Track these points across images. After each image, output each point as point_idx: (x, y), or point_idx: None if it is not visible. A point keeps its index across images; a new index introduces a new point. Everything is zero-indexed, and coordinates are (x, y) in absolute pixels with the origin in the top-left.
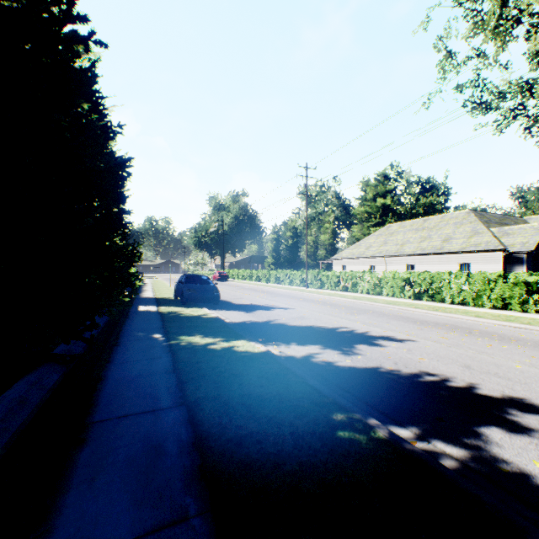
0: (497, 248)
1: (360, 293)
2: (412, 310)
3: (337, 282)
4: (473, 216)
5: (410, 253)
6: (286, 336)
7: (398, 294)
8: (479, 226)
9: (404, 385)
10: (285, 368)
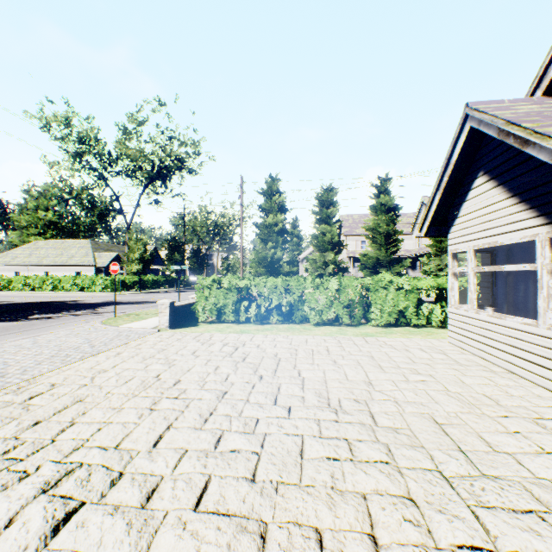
0: (92, 264)
1: None
2: (18, 294)
3: None
4: (91, 244)
5: (47, 265)
6: None
7: (21, 289)
8: (91, 251)
9: None
10: None
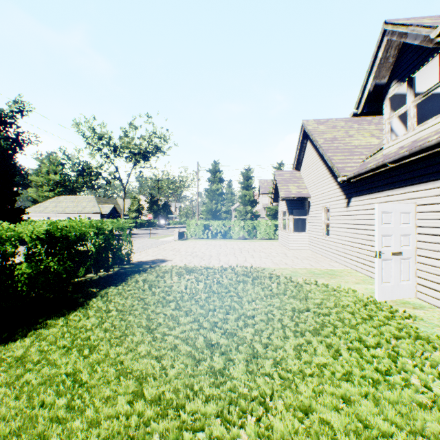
0: (99, 212)
1: None
2: None
3: None
4: (95, 199)
5: (69, 212)
6: None
7: None
8: (96, 203)
9: None
10: None
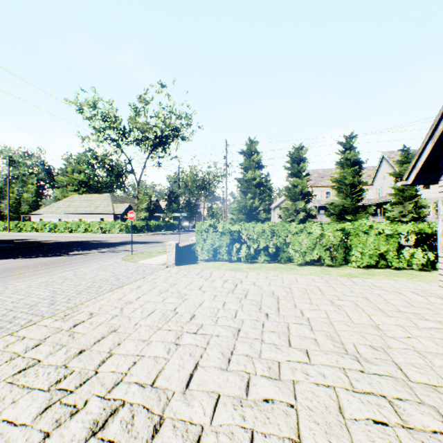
0: (112, 213)
1: (46, 232)
2: (61, 235)
3: (33, 228)
4: (110, 198)
5: (81, 213)
6: (3, 240)
7: (63, 231)
8: (111, 202)
9: (35, 241)
10: (5, 241)
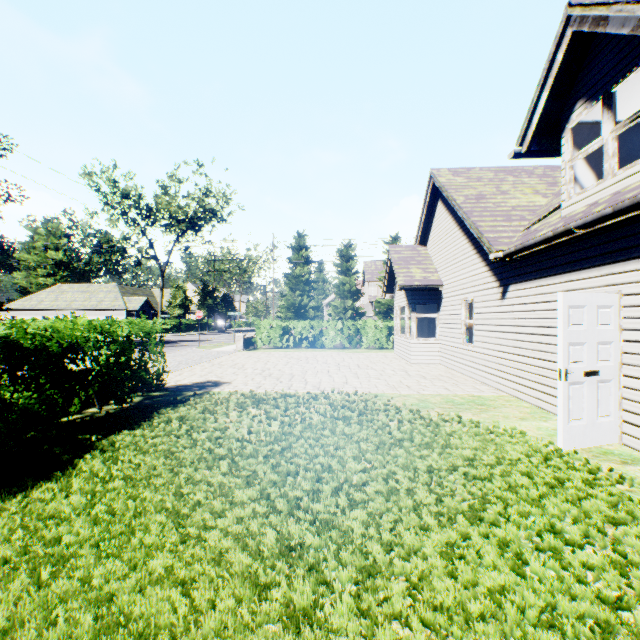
0: (124, 309)
1: None
2: None
3: None
4: (118, 289)
5: (77, 309)
6: None
7: None
8: (120, 295)
9: None
10: None
